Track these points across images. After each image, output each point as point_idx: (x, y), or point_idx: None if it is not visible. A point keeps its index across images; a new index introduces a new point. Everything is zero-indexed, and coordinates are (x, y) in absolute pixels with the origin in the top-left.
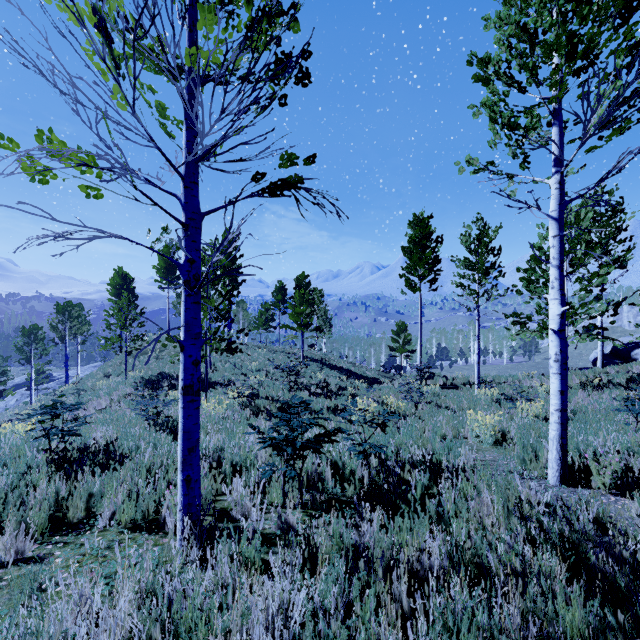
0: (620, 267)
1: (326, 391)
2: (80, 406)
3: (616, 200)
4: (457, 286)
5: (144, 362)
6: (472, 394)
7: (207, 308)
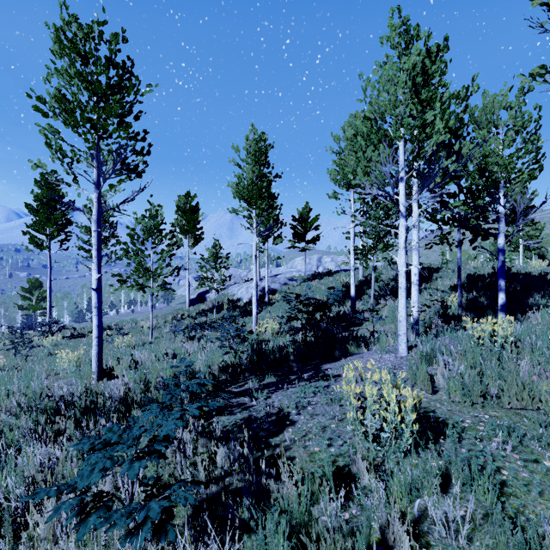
0: (178, 247)
1: None
2: None
3: (196, 203)
4: (79, 249)
5: None
6: None
7: None
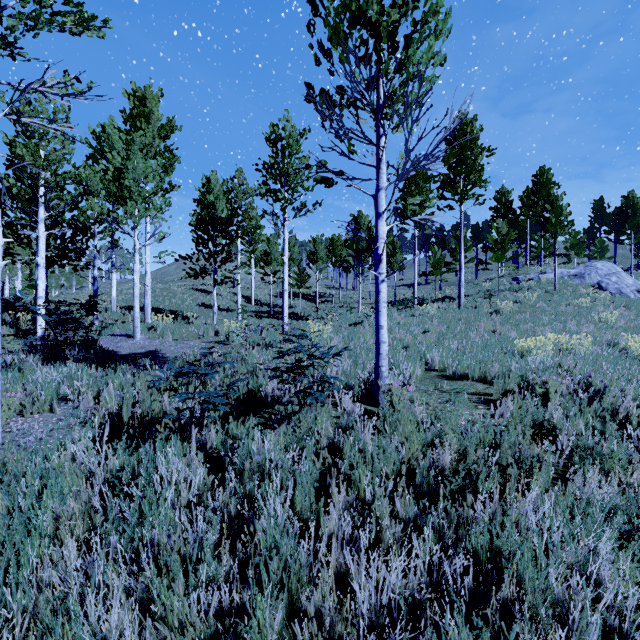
0: None
1: None
2: None
3: None
4: None
5: None
6: None
7: None
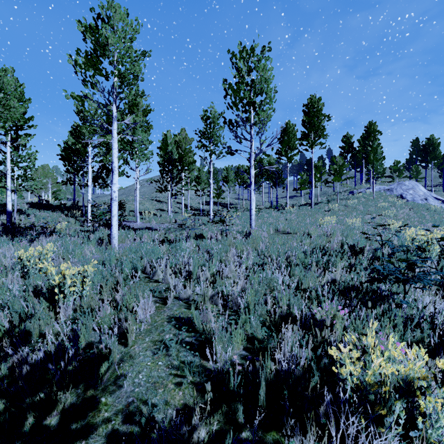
0: None
1: None
2: None
3: None
4: None
5: None
6: None
7: None
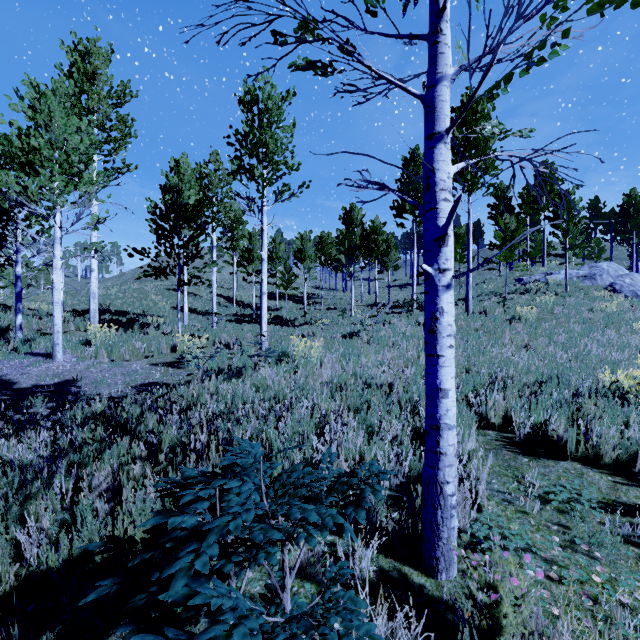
0: None
1: None
2: None
3: None
4: None
5: None
6: None
7: None
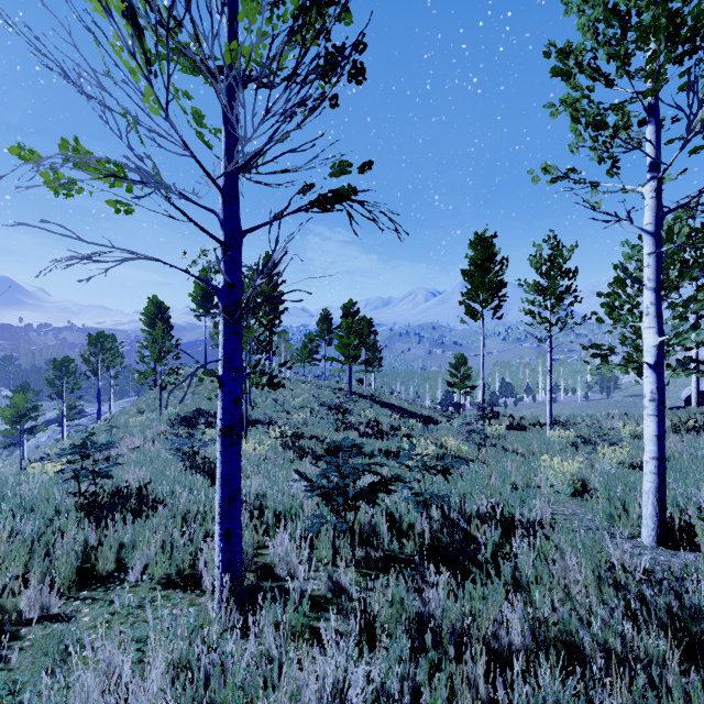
0: None
1: (377, 431)
2: (112, 445)
3: None
4: (526, 314)
5: (179, 397)
6: (543, 436)
7: (247, 339)
